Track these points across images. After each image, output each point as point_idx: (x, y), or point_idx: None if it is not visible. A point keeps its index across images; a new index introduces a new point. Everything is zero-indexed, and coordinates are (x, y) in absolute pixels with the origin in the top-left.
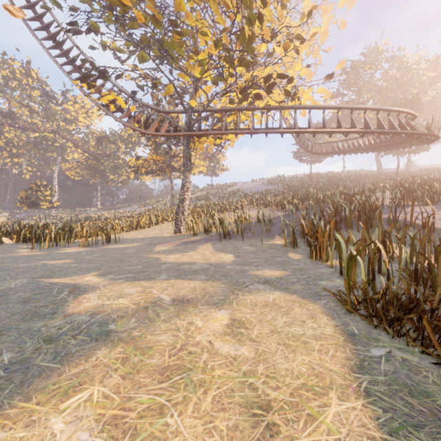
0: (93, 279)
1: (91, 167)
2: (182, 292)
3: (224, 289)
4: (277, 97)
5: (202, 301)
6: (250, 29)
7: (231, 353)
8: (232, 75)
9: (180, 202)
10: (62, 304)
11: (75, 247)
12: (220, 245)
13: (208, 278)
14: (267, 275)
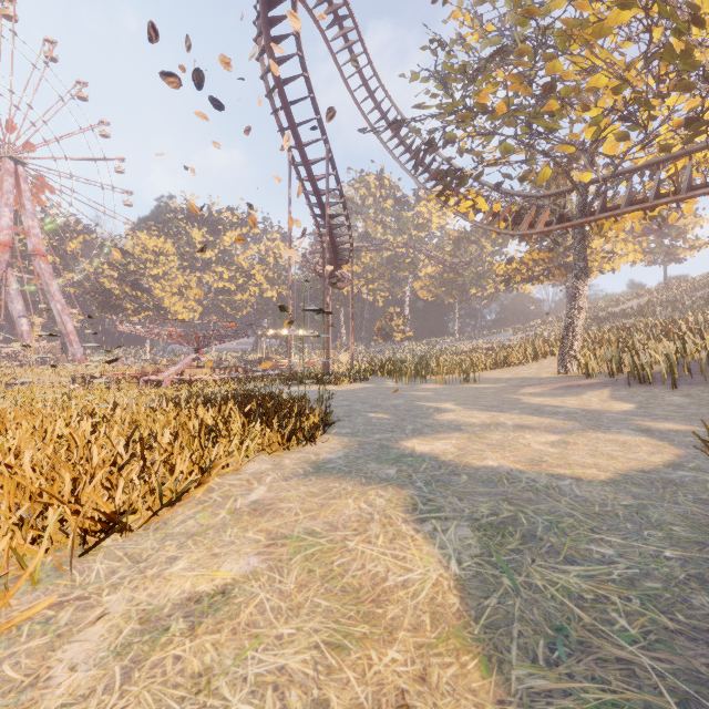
0: (450, 406)
1: (446, 283)
2: (527, 423)
3: (576, 427)
4: None
5: (542, 429)
6: (681, 40)
7: (540, 449)
8: (653, 118)
9: (567, 328)
10: (431, 415)
11: (432, 384)
12: (625, 393)
13: (566, 419)
14: (655, 427)
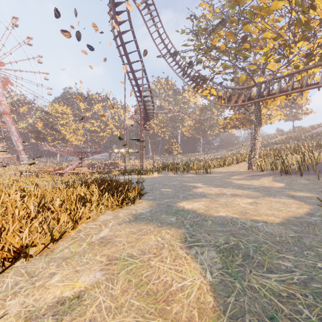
0: (200, 185)
1: (197, 128)
2: (237, 193)
3: (259, 195)
4: None
5: (244, 196)
6: (305, 16)
7: (244, 206)
8: (292, 52)
9: (252, 148)
10: (191, 189)
11: (191, 174)
12: (279, 178)
13: (254, 191)
14: (296, 194)
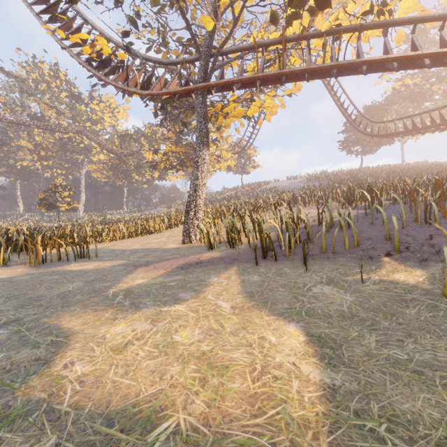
0: None
1: (114, 167)
2: None
3: None
4: (356, 3)
5: None
6: None
7: None
8: None
9: (191, 195)
10: None
11: (16, 267)
12: (257, 277)
13: None
14: None
